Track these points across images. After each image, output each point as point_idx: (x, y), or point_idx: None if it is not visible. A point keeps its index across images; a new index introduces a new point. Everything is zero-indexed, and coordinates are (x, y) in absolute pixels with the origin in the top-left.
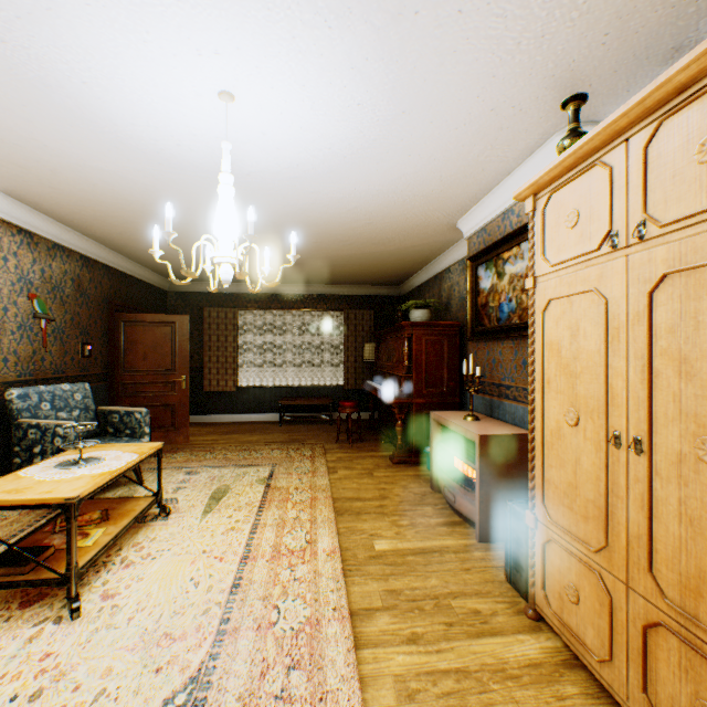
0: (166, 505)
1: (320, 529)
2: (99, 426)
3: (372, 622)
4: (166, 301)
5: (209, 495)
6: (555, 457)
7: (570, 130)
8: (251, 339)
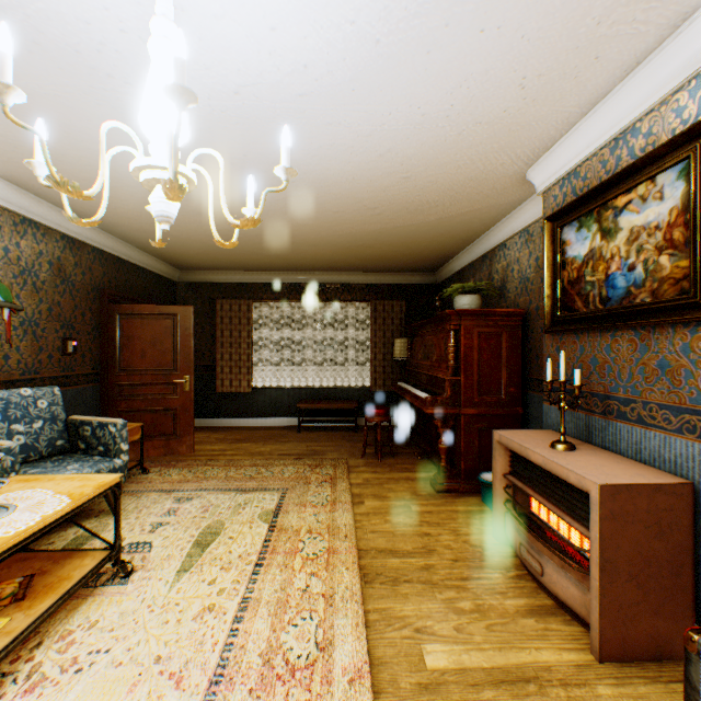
0: (126, 561)
1: (339, 616)
2: (70, 441)
3: None
4: (175, 292)
5: (194, 538)
6: None
7: None
8: (267, 334)
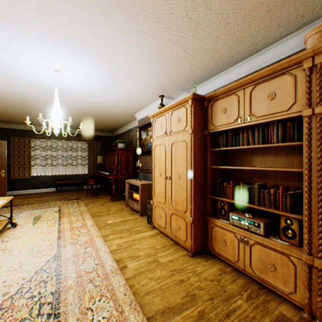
0: (15, 222)
1: (87, 221)
2: None
3: (109, 237)
4: None
5: (32, 219)
6: (157, 185)
7: (161, 103)
8: (39, 153)
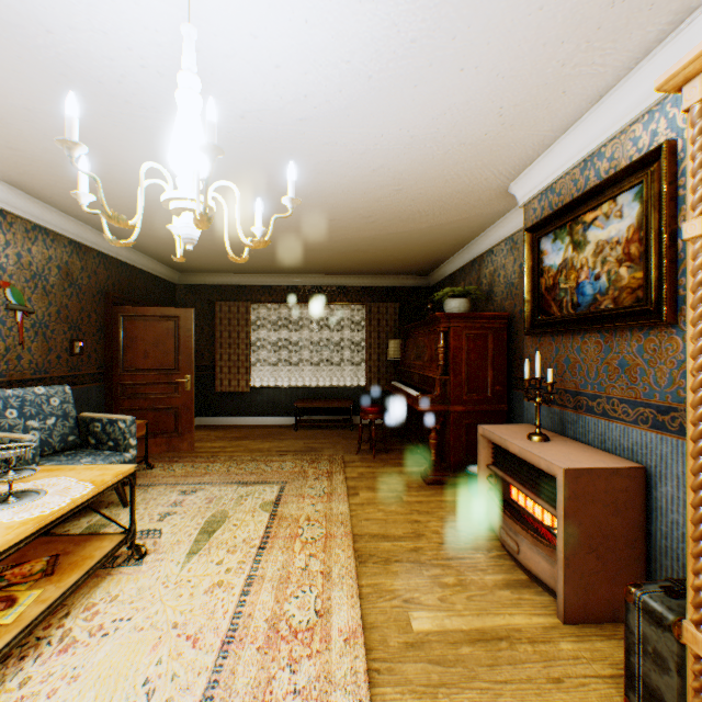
0: (140, 544)
1: (336, 589)
2: (80, 436)
3: None
4: (175, 294)
5: (200, 525)
6: None
7: None
8: (265, 335)
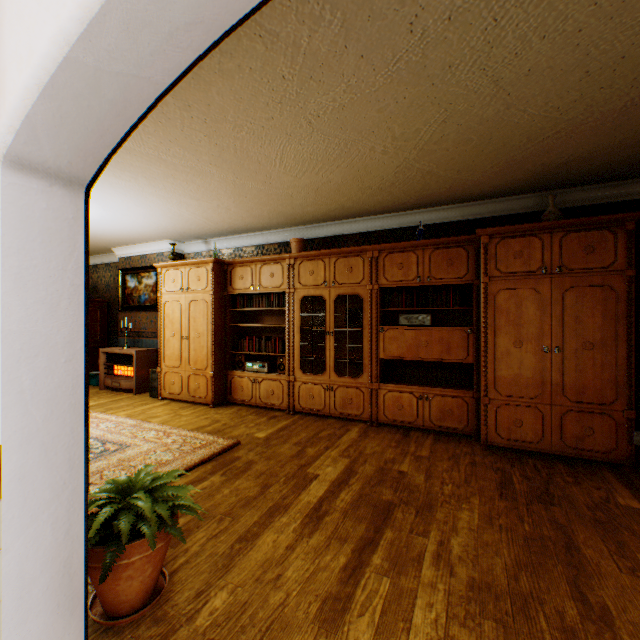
0: None
1: None
2: None
3: (107, 412)
4: None
5: None
6: (169, 347)
7: (173, 253)
8: None
